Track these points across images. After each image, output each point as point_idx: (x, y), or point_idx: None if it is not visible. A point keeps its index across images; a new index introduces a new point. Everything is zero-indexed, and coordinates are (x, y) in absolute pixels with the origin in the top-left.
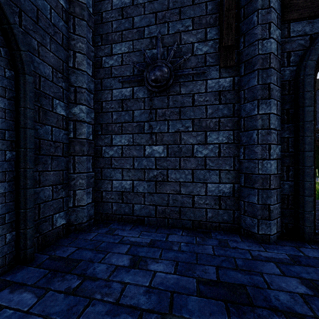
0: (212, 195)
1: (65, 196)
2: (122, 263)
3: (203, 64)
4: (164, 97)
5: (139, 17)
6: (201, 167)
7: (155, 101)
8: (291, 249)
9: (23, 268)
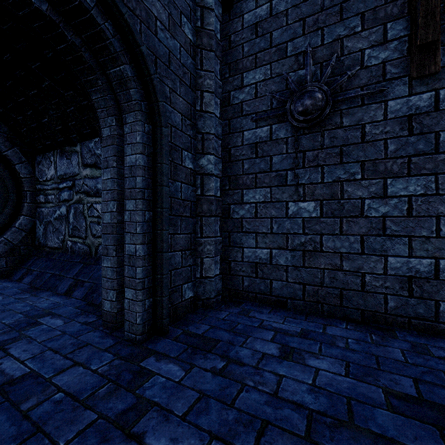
0: (395, 275)
1: (193, 264)
2: (270, 352)
3: (379, 78)
4: (316, 134)
5: (280, 30)
6: (377, 232)
7: (302, 141)
8: None
9: (161, 339)
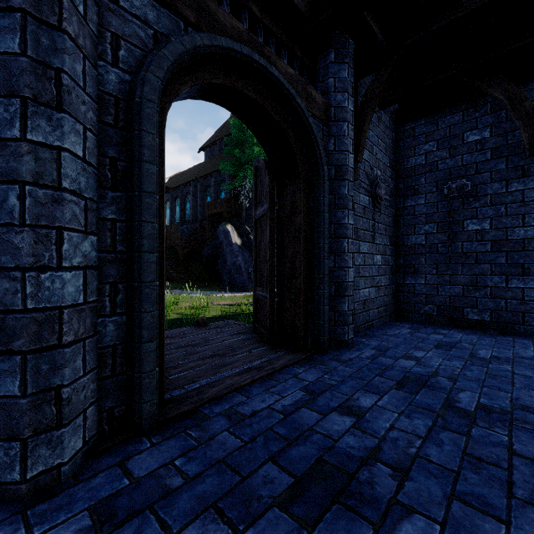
0: None
1: None
2: None
3: None
4: None
5: None
6: None
7: None
8: (109, 478)
9: None
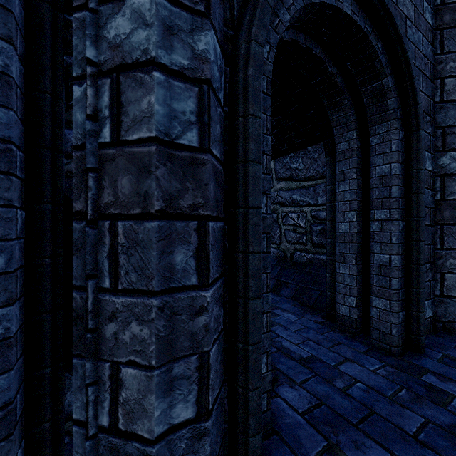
0: None
1: (431, 279)
2: None
3: None
4: None
5: None
6: None
7: None
8: None
9: (421, 357)
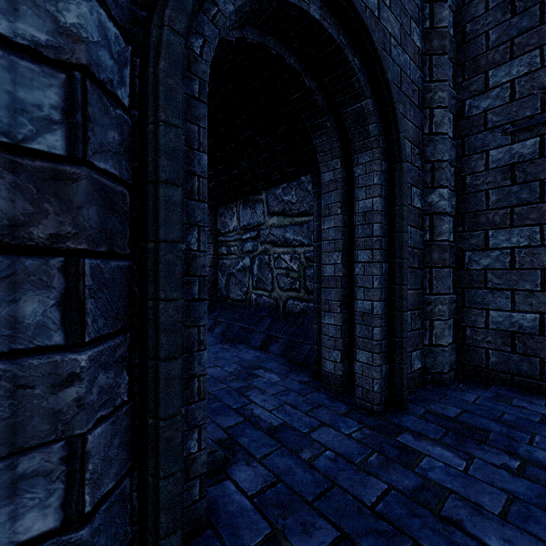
0: None
1: (420, 327)
2: None
3: None
4: None
5: None
6: None
7: None
8: None
9: (403, 415)
